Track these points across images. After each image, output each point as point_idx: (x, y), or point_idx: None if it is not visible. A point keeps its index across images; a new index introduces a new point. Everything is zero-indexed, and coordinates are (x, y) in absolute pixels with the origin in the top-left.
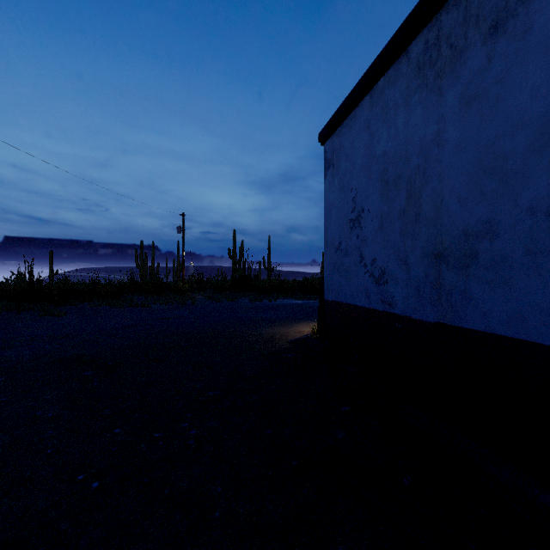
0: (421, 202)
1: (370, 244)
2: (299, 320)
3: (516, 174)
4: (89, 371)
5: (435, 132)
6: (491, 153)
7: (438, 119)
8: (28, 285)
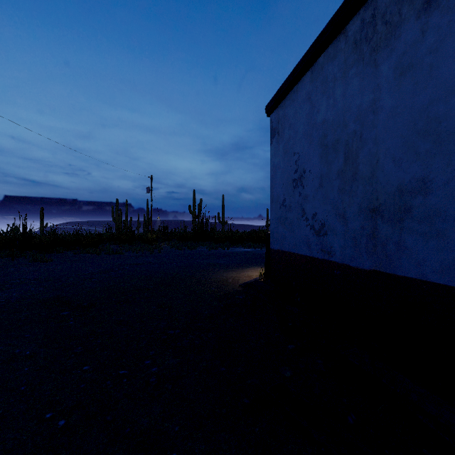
0: (358, 163)
1: (311, 201)
2: (248, 266)
3: (450, 136)
4: (66, 311)
5: (371, 101)
6: (424, 117)
7: (374, 89)
8: (22, 236)
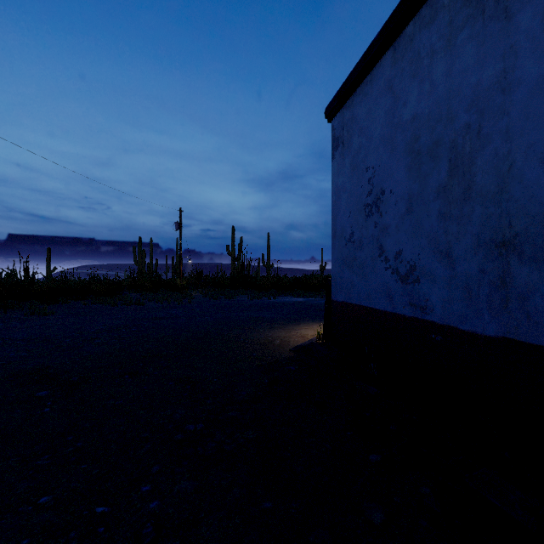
0: (473, 172)
1: (394, 233)
2: (301, 321)
3: None
4: (45, 391)
5: (498, 73)
6: None
7: (504, 54)
8: (19, 282)
